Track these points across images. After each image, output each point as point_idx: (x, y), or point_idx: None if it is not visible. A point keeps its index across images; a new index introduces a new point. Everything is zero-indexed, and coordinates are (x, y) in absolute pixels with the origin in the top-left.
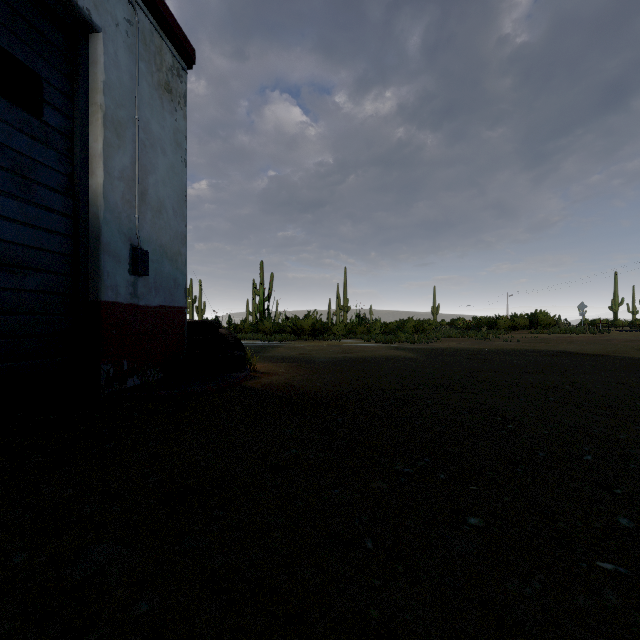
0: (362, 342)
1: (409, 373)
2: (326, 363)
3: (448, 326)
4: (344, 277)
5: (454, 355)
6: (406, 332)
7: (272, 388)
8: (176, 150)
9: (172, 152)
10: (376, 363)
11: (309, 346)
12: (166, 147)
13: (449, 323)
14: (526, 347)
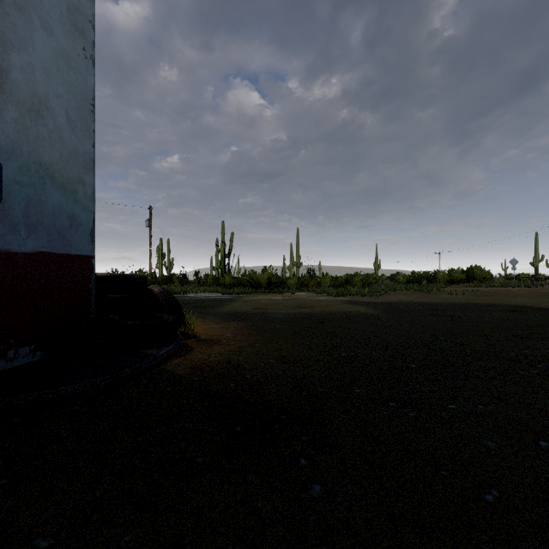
0: (314, 295)
1: (383, 338)
2: (282, 321)
3: (389, 280)
4: (297, 236)
5: (414, 310)
6: (354, 285)
7: (204, 373)
8: (74, 36)
9: (65, 35)
10: (337, 322)
11: (265, 299)
12: (52, 23)
13: (389, 277)
14: (477, 301)
